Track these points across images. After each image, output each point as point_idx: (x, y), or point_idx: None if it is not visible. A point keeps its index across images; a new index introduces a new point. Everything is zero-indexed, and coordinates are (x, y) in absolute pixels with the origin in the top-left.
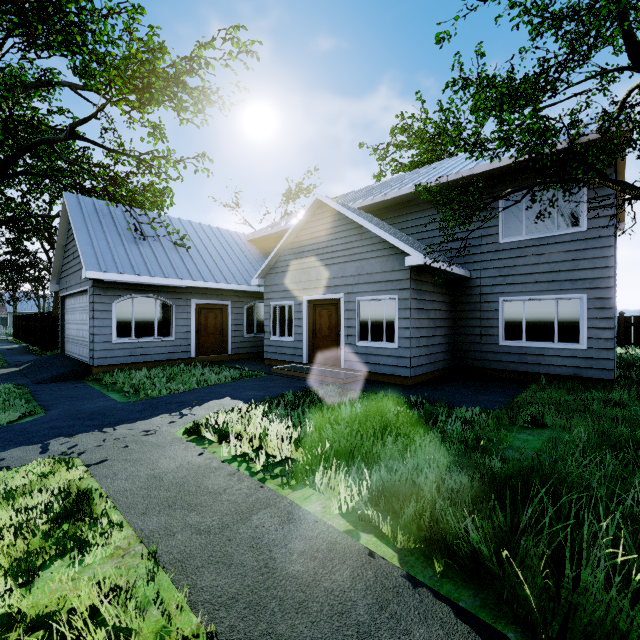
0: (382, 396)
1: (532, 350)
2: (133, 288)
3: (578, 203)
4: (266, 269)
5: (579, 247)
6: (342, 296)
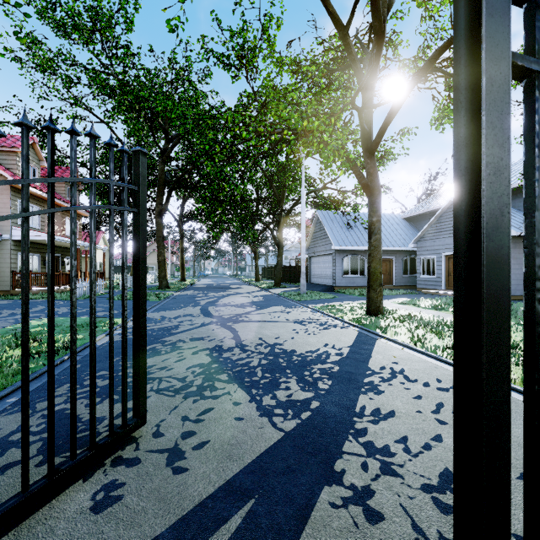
0: None
1: None
2: (349, 252)
3: None
4: (417, 238)
5: None
6: None
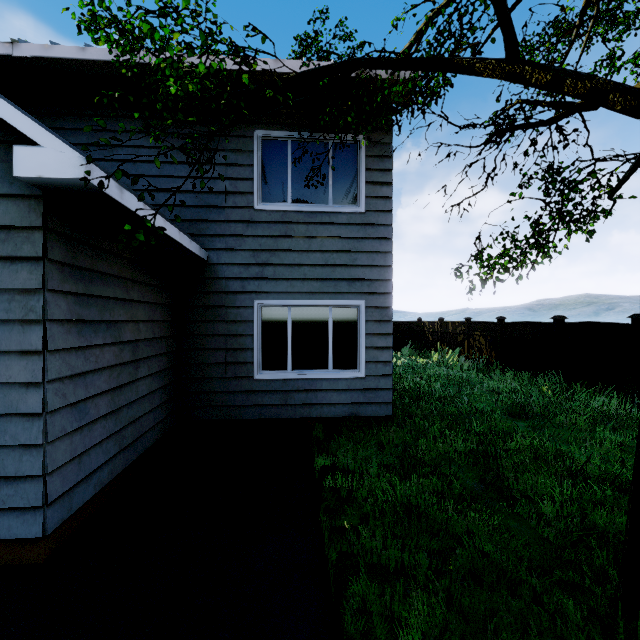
0: None
1: (301, 384)
2: None
3: (355, 172)
4: None
5: (357, 234)
6: None
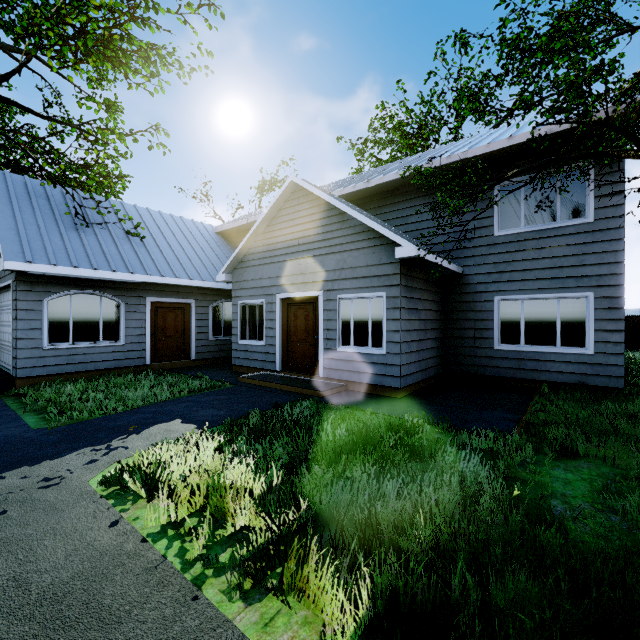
0: (370, 414)
1: (532, 355)
2: (71, 283)
3: (583, 191)
4: (234, 263)
5: (584, 240)
6: (321, 294)
